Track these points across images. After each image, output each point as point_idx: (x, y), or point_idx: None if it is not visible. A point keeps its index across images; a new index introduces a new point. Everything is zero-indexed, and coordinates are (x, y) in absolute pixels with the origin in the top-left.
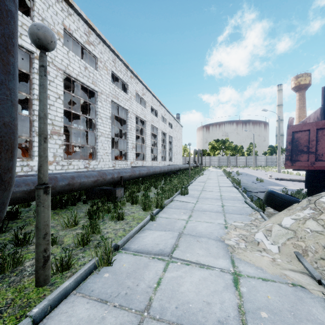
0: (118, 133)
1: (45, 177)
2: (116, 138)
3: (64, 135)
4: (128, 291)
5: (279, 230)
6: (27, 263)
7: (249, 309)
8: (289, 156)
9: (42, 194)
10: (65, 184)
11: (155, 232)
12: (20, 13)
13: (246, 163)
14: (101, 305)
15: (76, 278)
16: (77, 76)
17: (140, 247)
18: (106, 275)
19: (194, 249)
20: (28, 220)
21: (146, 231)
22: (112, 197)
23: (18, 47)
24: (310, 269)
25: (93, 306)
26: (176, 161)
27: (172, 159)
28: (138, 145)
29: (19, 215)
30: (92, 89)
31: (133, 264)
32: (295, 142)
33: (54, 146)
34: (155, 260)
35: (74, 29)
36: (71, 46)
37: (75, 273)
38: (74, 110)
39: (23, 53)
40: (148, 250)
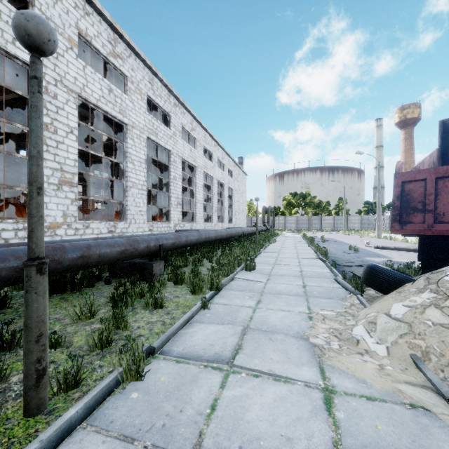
0: (157, 184)
1: (40, 249)
2: (154, 191)
3: (81, 186)
4: (167, 422)
5: (386, 323)
6: (14, 377)
7: (350, 447)
8: (398, 216)
9: (35, 274)
10: (76, 257)
11: (209, 326)
12: (13, 9)
13: (333, 226)
14: (124, 447)
15: (88, 402)
16: (98, 102)
17: (187, 350)
18: (134, 395)
19: (266, 352)
20: (21, 310)
21: (195, 325)
22: (148, 274)
23: (10, 59)
24: (435, 381)
25: (111, 448)
26: (238, 222)
27: (233, 219)
28: (185, 201)
29: (9, 301)
30: (119, 120)
31: (176, 376)
32: (405, 196)
33: (64, 201)
34: (208, 370)
35: (94, 34)
36: (90, 60)
37: (87, 393)
38: (95, 151)
39: (18, 66)
40: (198, 354)
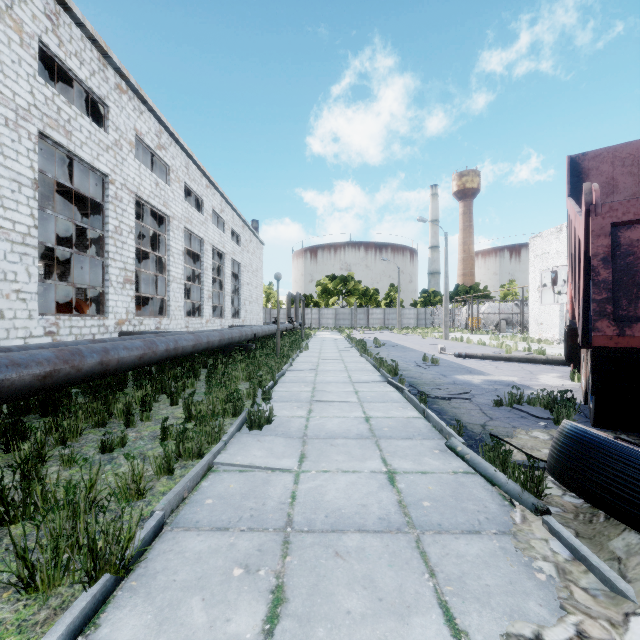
0: None
1: None
2: None
3: None
4: None
5: None
6: None
7: None
8: (609, 304)
9: None
10: None
11: None
12: None
13: (384, 322)
14: None
15: None
16: None
17: None
18: None
19: None
20: None
21: None
22: None
23: None
24: None
25: None
26: (249, 317)
27: (241, 313)
28: None
29: None
30: None
31: None
32: (623, 257)
33: None
34: None
35: None
36: None
37: None
38: None
39: None
40: None
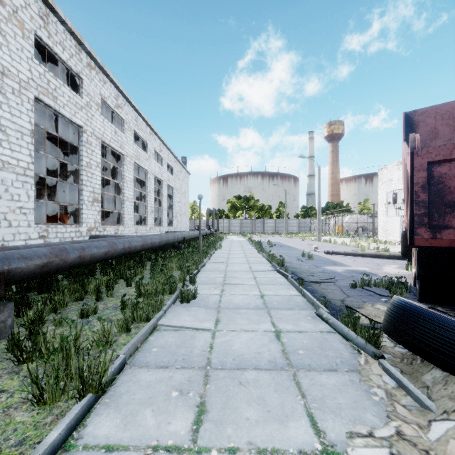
0: None
1: None
2: None
3: None
4: None
5: None
6: None
7: None
8: (425, 217)
9: None
10: None
11: None
12: None
13: (275, 229)
14: None
15: None
16: None
17: None
18: None
19: None
20: None
21: None
22: None
23: None
24: None
25: None
26: (180, 225)
27: (174, 222)
28: None
29: None
30: None
31: None
32: (435, 185)
33: None
34: None
35: None
36: None
37: None
38: None
39: None
40: None
